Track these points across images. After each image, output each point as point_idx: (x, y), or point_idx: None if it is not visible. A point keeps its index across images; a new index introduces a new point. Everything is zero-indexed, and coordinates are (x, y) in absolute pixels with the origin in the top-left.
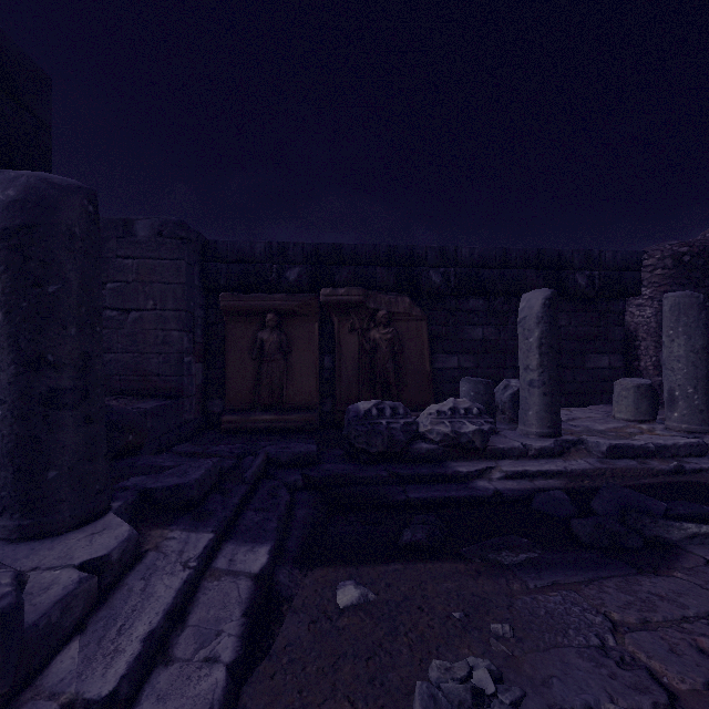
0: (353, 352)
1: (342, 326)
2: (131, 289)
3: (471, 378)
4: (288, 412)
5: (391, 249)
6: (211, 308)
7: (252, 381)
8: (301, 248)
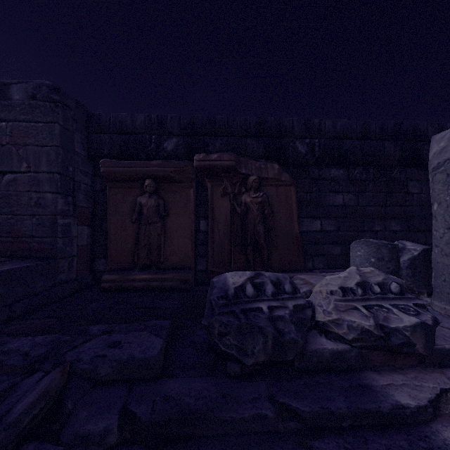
0: (225, 215)
1: (215, 190)
2: (5, 152)
3: (370, 240)
4: (165, 272)
5: (260, 122)
6: (97, 176)
7: (132, 242)
8: (178, 121)
